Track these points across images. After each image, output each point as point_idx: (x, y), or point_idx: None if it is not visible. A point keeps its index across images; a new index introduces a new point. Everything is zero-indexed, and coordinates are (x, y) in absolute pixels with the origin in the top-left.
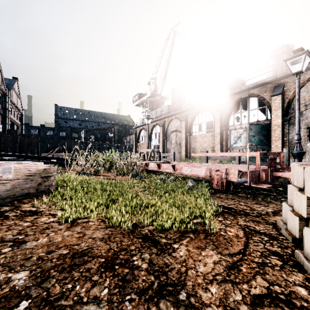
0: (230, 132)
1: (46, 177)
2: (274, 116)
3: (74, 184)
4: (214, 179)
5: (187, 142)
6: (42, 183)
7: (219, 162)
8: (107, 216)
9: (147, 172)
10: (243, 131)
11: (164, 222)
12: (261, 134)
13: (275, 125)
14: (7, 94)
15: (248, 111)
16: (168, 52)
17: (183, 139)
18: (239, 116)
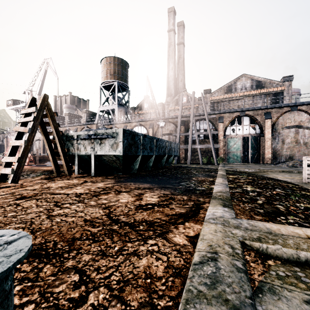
0: None
1: None
2: None
3: None
4: None
5: (45, 147)
6: None
7: None
8: None
9: None
10: None
11: None
12: None
13: None
14: None
15: None
16: (42, 76)
17: (42, 145)
18: None
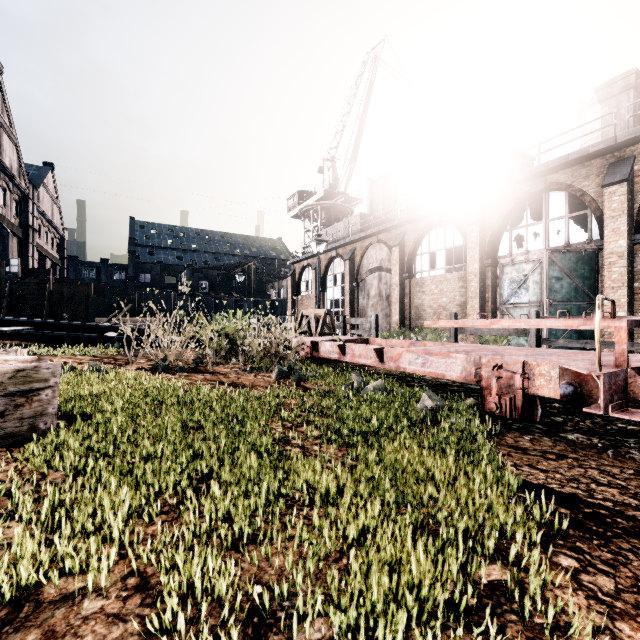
0: (502, 270)
1: (23, 393)
2: (609, 233)
3: (116, 406)
4: (489, 388)
5: (404, 294)
6: (8, 413)
7: (478, 339)
8: (162, 564)
9: (315, 362)
10: (533, 267)
11: (378, 619)
12: (576, 275)
13: (613, 252)
14: (31, 196)
15: (545, 223)
16: (362, 102)
17: (395, 286)
18: (519, 237)
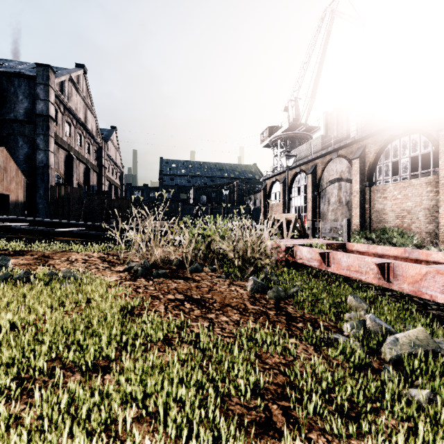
0: None
1: None
2: None
3: None
4: None
5: (364, 200)
6: None
7: None
8: None
9: (289, 266)
10: None
11: None
12: None
13: None
14: (103, 147)
15: None
16: (320, 50)
17: (355, 193)
18: None
